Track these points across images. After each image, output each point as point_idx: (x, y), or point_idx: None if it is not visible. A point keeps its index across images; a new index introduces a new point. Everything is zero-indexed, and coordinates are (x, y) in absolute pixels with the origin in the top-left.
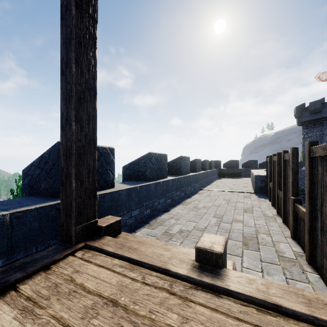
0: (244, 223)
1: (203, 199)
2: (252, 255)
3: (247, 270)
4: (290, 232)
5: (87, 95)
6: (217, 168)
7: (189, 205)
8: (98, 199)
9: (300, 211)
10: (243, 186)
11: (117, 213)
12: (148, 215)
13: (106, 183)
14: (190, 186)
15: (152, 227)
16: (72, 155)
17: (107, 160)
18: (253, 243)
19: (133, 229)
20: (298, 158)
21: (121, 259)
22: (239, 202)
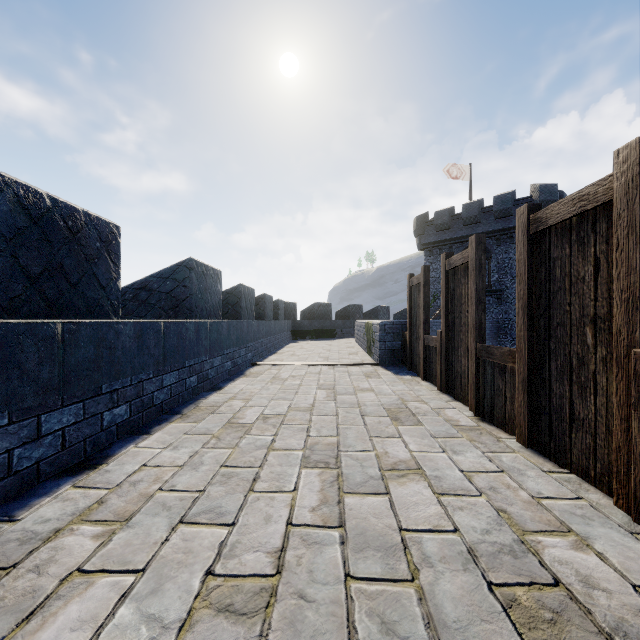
0: (426, 475)
1: (259, 391)
2: None
3: None
4: (615, 497)
5: None
6: (291, 320)
7: (211, 416)
8: None
9: None
10: (348, 353)
11: None
12: None
13: None
14: (222, 354)
15: None
16: None
17: None
18: None
19: None
20: None
21: None
22: (361, 389)
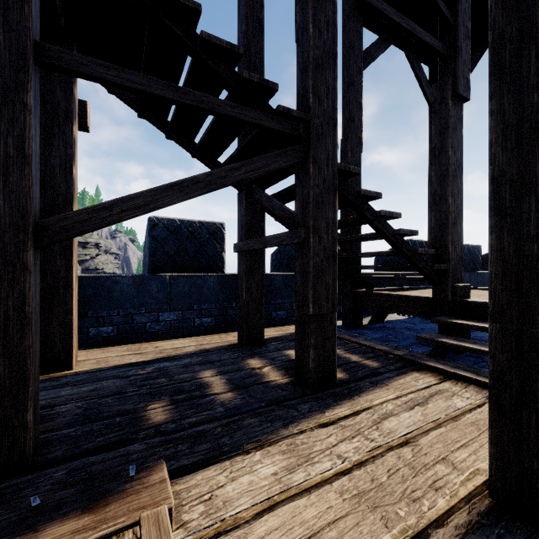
0: None
1: None
2: None
3: None
4: None
5: None
6: None
7: None
8: None
9: None
10: None
11: None
12: None
13: None
14: None
15: None
16: None
17: None
18: None
19: None
20: None
21: None
22: None
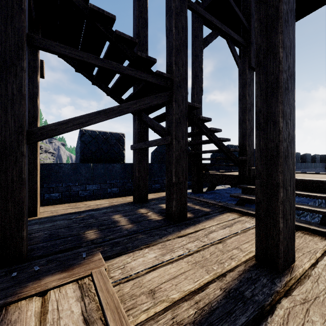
0: None
1: None
2: None
3: None
4: None
5: None
6: (325, 163)
7: None
8: None
9: None
10: None
11: None
12: None
13: None
14: None
15: None
16: None
17: None
18: None
19: None
20: None
21: None
22: None
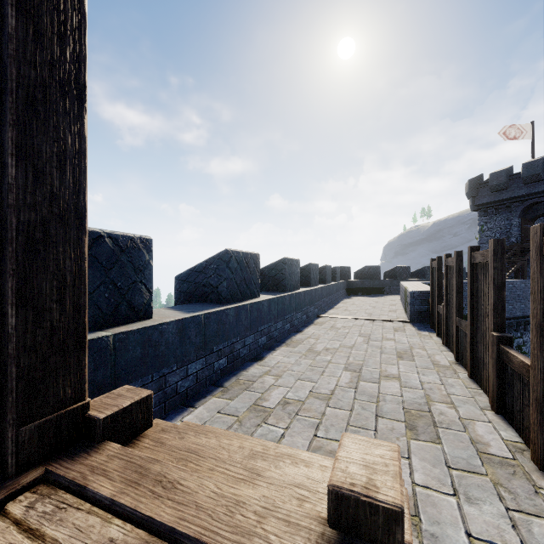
0: (402, 381)
1: (323, 334)
2: (428, 453)
3: (425, 492)
4: (488, 398)
5: (57, 98)
6: (345, 280)
7: (300, 346)
8: (112, 344)
9: (515, 362)
10: (389, 310)
11: (157, 370)
12: (222, 370)
13: (134, 310)
14: (301, 311)
15: (229, 393)
16: (8, 243)
17: (135, 262)
18: (424, 424)
19: (190, 400)
20: (504, 259)
21: (131, 522)
22: (387, 338)
